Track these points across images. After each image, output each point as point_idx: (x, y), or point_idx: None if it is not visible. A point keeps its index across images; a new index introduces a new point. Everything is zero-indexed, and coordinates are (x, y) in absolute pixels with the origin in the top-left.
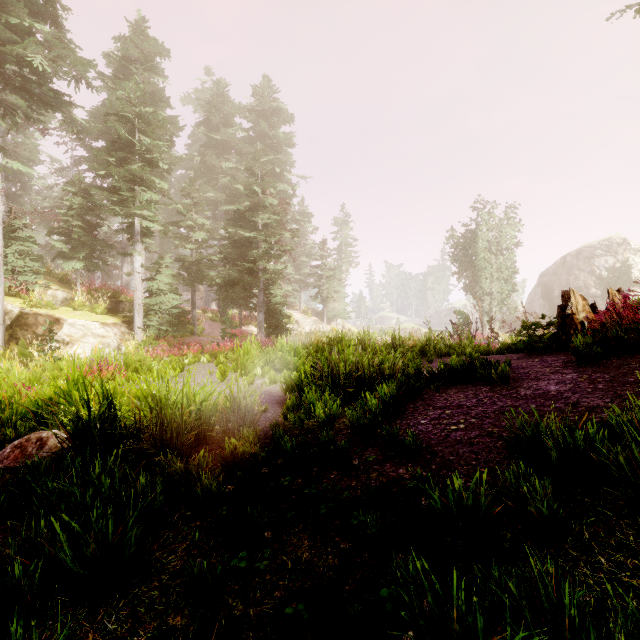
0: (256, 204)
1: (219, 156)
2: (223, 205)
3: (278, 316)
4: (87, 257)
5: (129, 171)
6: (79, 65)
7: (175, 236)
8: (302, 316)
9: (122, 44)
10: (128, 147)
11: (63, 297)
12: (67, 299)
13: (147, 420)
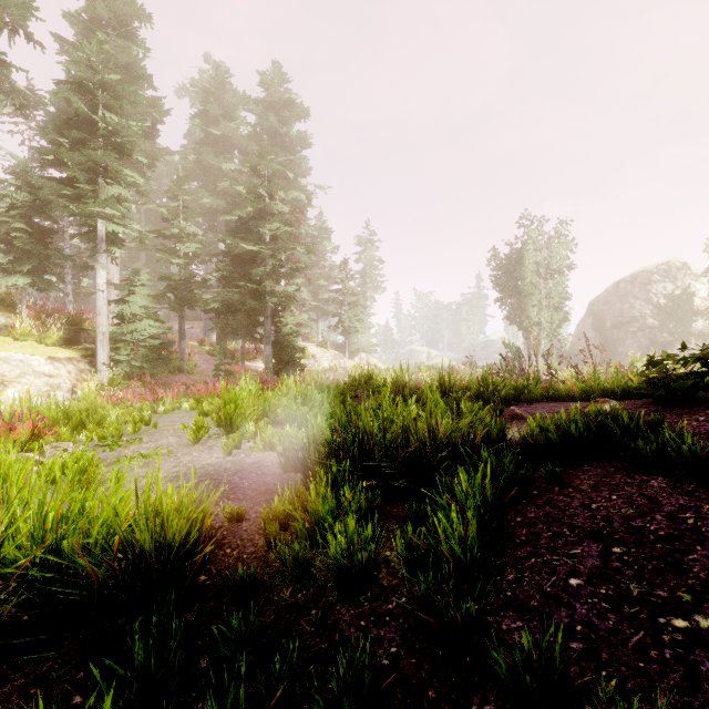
0: (262, 211)
1: (218, 155)
2: (223, 215)
3: (290, 349)
4: (35, 271)
5: (88, 156)
6: (12, 6)
7: (158, 248)
8: (320, 349)
9: (87, 1)
10: (88, 126)
11: (1, 323)
12: (7, 326)
13: None
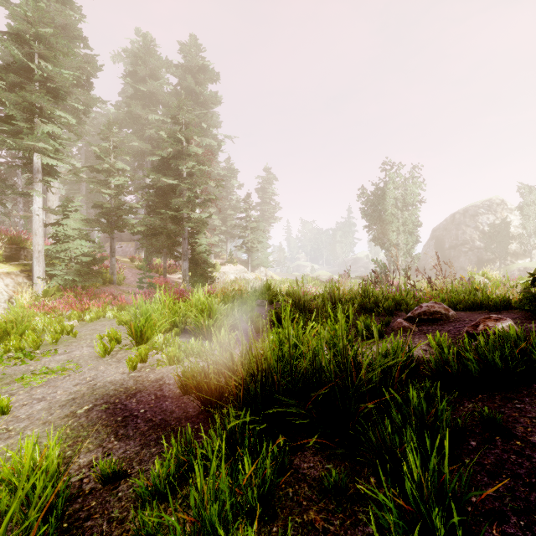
0: (180, 152)
1: (145, 107)
2: (150, 156)
3: (203, 265)
4: None
5: (23, 97)
6: None
7: (92, 180)
8: (228, 265)
9: None
10: (25, 72)
11: None
12: None
13: None
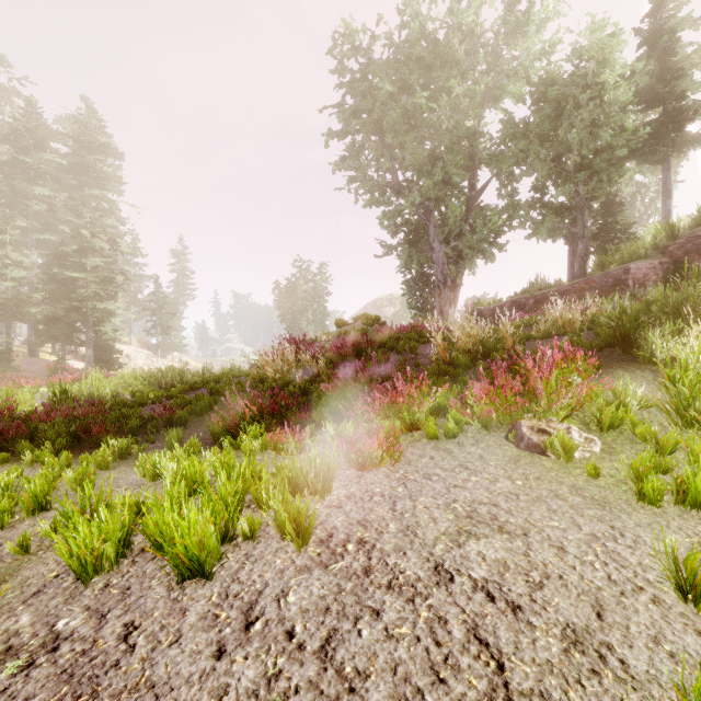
0: (85, 246)
1: (31, 181)
2: (35, 232)
3: (109, 351)
4: None
5: None
6: None
7: None
8: (134, 350)
9: None
10: None
11: None
12: None
13: (81, 398)
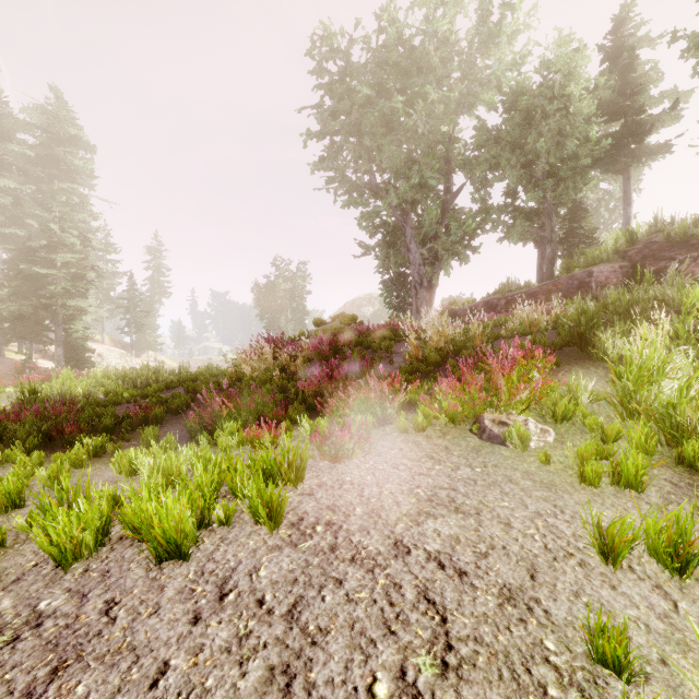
0: (54, 241)
1: None
2: (0, 226)
3: (80, 350)
4: None
5: None
6: None
7: None
8: (106, 349)
9: None
10: None
11: None
12: None
13: (52, 398)
